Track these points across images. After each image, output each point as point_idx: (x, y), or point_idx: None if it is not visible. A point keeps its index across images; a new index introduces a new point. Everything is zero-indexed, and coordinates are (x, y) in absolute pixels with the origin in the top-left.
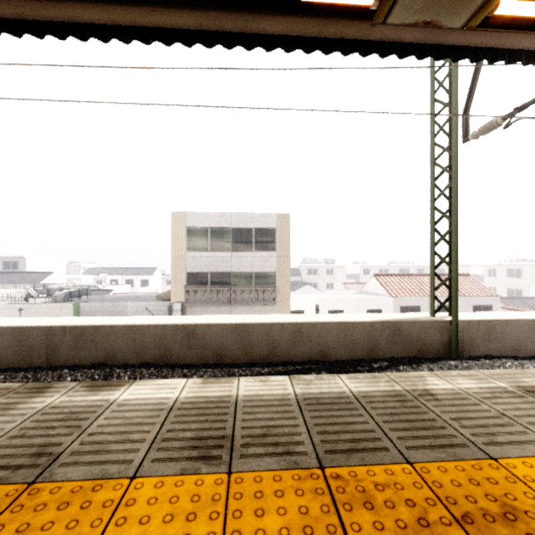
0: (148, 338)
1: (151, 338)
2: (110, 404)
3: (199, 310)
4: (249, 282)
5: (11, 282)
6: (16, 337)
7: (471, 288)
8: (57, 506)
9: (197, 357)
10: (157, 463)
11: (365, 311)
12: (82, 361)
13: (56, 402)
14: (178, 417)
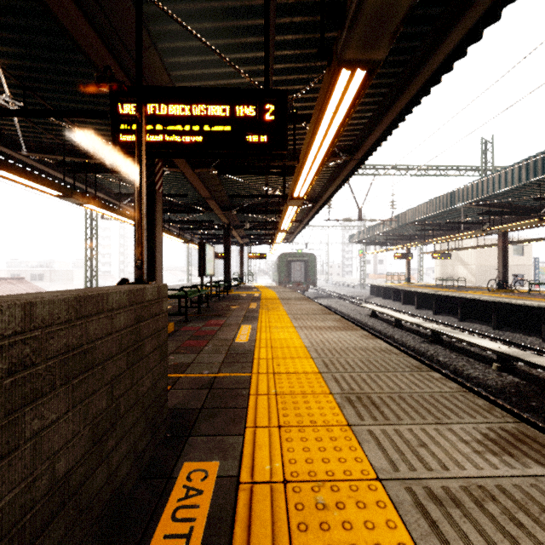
0: None
1: None
2: None
3: None
4: None
5: None
6: None
7: (31, 289)
8: None
9: None
10: None
11: None
12: None
13: None
14: None
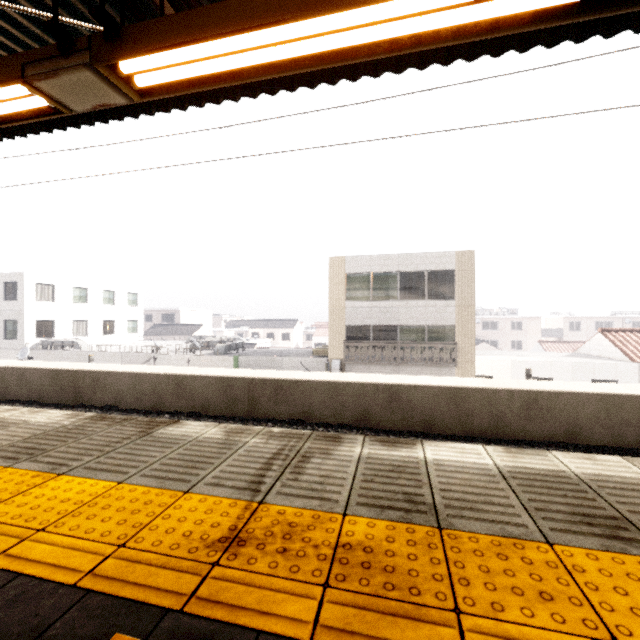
0: (346, 397)
1: (349, 397)
2: (424, 462)
3: (360, 369)
4: (420, 338)
5: (169, 334)
6: (222, 386)
7: None
8: (494, 555)
9: (401, 423)
10: (560, 533)
11: (589, 381)
12: (280, 416)
13: (365, 453)
14: (523, 487)
